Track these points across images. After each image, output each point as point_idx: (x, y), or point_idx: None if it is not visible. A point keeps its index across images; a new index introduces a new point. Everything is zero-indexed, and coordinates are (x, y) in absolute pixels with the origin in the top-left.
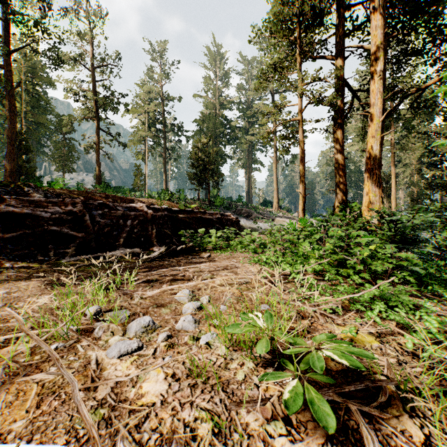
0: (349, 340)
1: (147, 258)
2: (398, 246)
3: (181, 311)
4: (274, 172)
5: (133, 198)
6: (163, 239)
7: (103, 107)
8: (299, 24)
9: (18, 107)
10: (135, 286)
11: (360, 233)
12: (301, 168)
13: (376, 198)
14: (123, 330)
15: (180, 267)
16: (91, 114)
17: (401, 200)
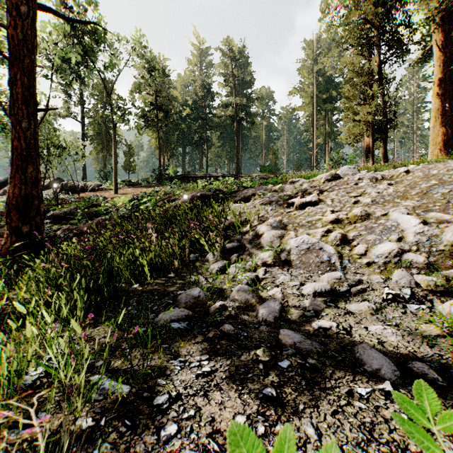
0: None
1: None
2: None
3: None
4: None
5: None
6: None
7: None
8: None
9: None
10: None
11: None
12: None
13: None
14: None
15: None
16: None
17: None
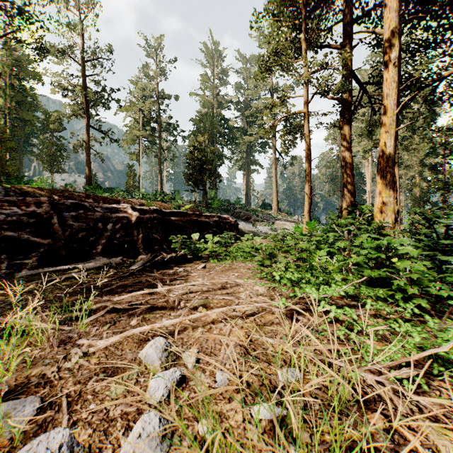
0: None
1: (126, 270)
2: None
3: (144, 389)
4: (273, 173)
5: (118, 199)
6: (152, 245)
7: (94, 104)
8: (305, 5)
9: (2, 103)
10: (88, 323)
11: (403, 241)
12: (307, 166)
13: (390, 198)
14: None
15: (162, 288)
16: (80, 110)
17: (401, 202)
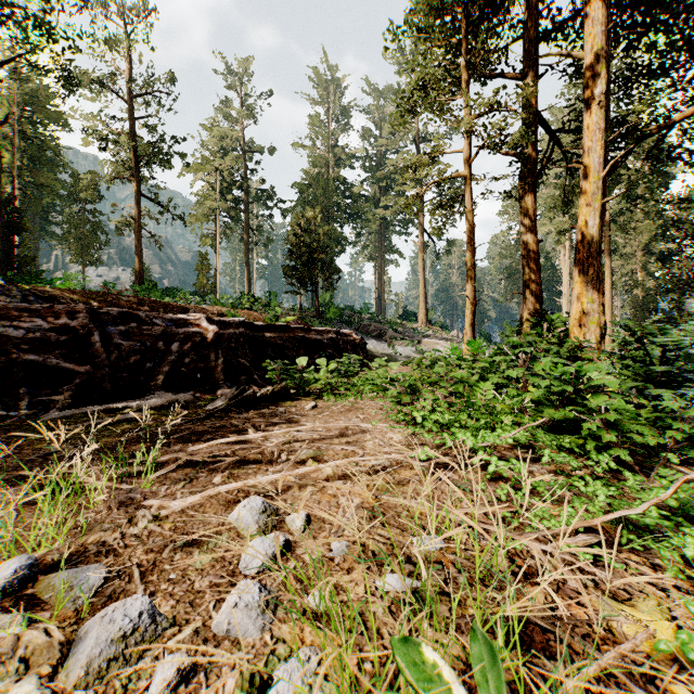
0: (669, 662)
1: (201, 410)
2: (672, 392)
3: (237, 559)
4: (419, 266)
5: (186, 305)
6: (237, 374)
7: (147, 161)
8: (466, 14)
9: (8, 160)
10: (155, 481)
11: (599, 368)
12: (469, 256)
13: (593, 305)
14: (66, 641)
15: (256, 435)
16: (127, 171)
17: (616, 310)
